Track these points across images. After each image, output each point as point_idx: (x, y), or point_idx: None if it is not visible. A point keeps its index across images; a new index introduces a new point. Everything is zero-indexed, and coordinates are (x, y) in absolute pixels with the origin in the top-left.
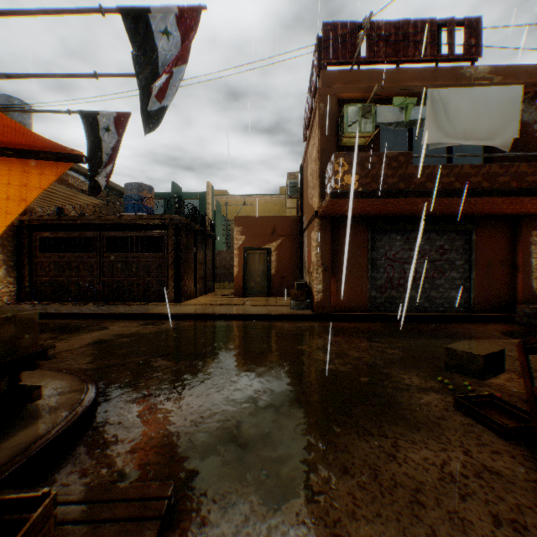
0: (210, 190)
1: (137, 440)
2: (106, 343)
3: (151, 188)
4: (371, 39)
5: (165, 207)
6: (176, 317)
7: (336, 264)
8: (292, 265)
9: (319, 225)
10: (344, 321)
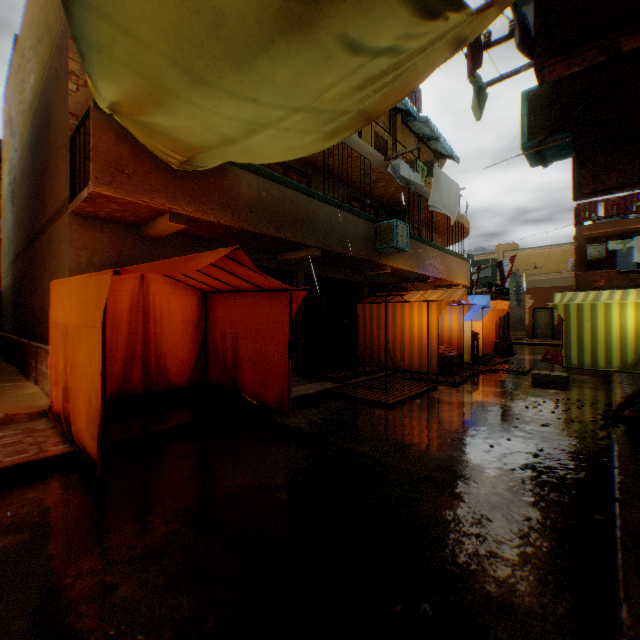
0: (500, 256)
1: None
2: None
3: None
4: (605, 207)
5: None
6: None
7: None
8: None
9: None
10: None
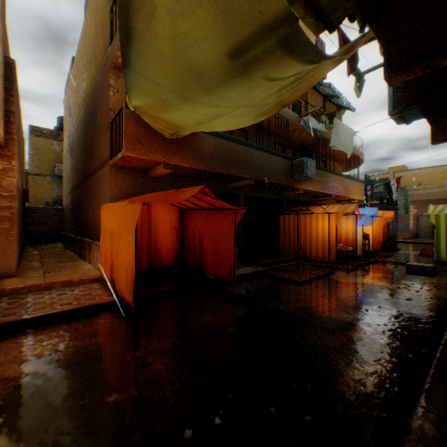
0: (390, 176)
1: None
2: None
3: None
4: None
5: None
6: None
7: None
8: None
9: None
10: None
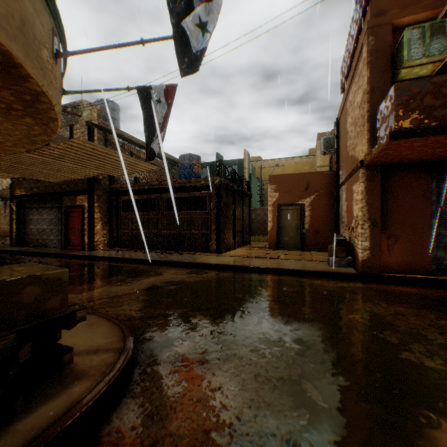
0: (246, 157)
1: (157, 442)
2: (157, 290)
3: (199, 157)
4: None
5: (211, 174)
6: (217, 267)
7: (387, 219)
8: (327, 220)
9: (364, 175)
10: (398, 284)
